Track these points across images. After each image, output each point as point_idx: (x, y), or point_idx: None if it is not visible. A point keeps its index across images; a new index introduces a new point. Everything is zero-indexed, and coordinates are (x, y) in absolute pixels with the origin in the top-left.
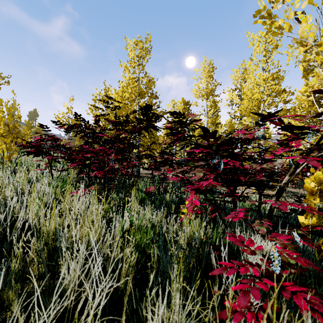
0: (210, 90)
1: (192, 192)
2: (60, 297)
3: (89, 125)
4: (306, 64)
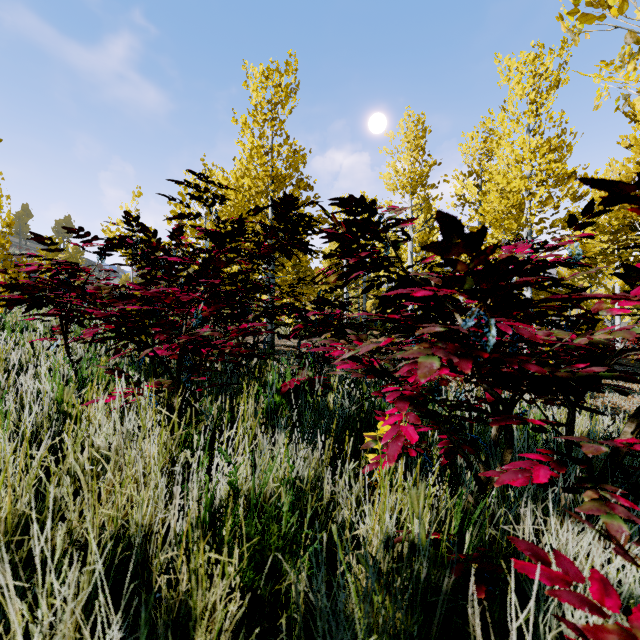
0: (418, 175)
1: (399, 406)
2: None
3: (158, 241)
4: None
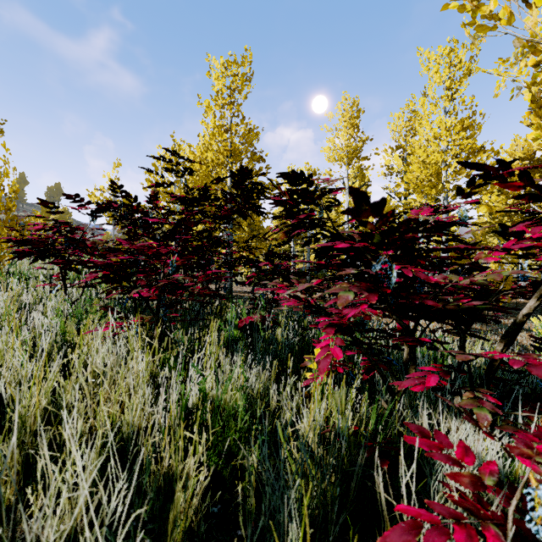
0: (353, 149)
1: (327, 331)
2: None
3: (138, 205)
4: (537, 90)
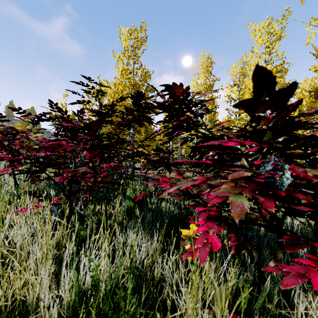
0: (208, 85)
1: (208, 225)
2: None
3: (68, 117)
4: None
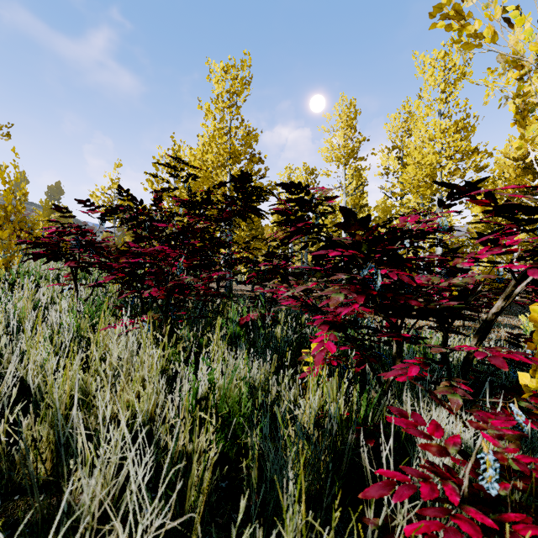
0: (350, 150)
1: (322, 328)
2: (73, 531)
3: (143, 208)
4: (521, 101)
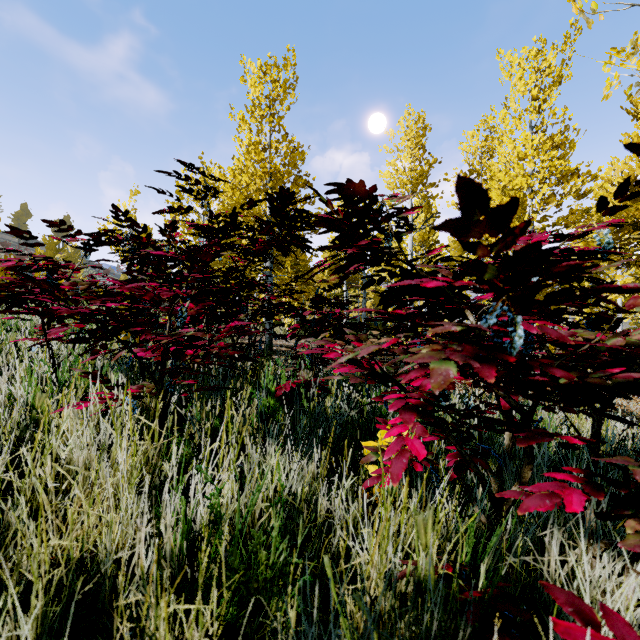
0: (418, 174)
1: (404, 418)
2: None
3: (148, 237)
4: None
